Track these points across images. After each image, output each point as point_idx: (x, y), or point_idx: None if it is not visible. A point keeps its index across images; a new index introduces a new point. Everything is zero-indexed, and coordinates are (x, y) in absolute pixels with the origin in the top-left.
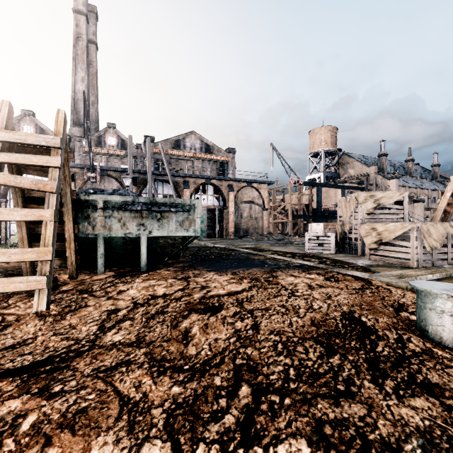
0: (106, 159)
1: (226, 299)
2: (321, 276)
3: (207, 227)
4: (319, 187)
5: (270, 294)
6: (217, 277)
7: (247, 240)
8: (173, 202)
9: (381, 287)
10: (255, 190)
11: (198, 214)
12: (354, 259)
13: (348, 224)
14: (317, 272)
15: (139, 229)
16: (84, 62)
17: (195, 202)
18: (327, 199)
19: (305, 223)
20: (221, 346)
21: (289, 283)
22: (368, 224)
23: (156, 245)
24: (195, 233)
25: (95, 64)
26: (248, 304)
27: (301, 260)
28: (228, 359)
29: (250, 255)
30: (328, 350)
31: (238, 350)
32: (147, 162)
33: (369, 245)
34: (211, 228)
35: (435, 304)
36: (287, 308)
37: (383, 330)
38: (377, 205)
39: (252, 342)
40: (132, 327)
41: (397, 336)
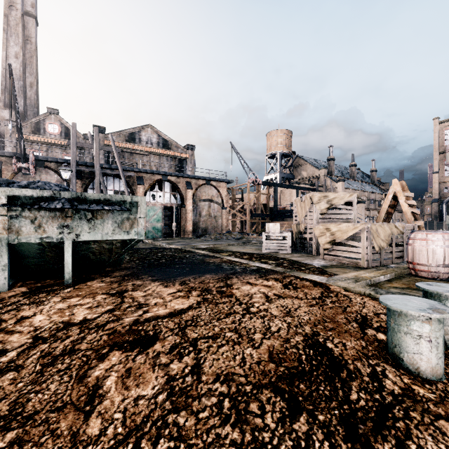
0: (46, 149)
1: (166, 324)
2: (279, 282)
3: (165, 226)
4: (276, 187)
5: (222, 311)
6: (161, 290)
7: (205, 239)
8: (108, 199)
9: (340, 294)
10: (214, 188)
11: (141, 214)
12: (310, 259)
13: (303, 224)
14: (275, 277)
15: (61, 232)
16: (19, 36)
17: (138, 200)
18: (283, 198)
19: (263, 221)
20: (142, 412)
21: (244, 294)
22: (322, 224)
23: (87, 251)
24: (138, 236)
25: (35, 40)
26: (192, 329)
27: (259, 262)
28: (147, 440)
29: (205, 258)
30: (290, 405)
31: (166, 419)
32: (94, 154)
33: (323, 245)
34: (168, 227)
35: (411, 327)
36: (240, 334)
37: (354, 361)
38: (330, 206)
39: (188, 399)
40: (12, 384)
41: (370, 370)
